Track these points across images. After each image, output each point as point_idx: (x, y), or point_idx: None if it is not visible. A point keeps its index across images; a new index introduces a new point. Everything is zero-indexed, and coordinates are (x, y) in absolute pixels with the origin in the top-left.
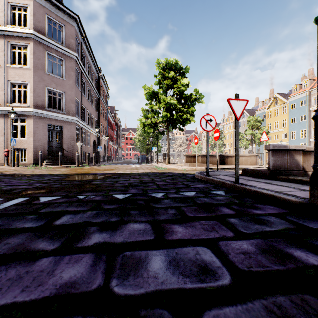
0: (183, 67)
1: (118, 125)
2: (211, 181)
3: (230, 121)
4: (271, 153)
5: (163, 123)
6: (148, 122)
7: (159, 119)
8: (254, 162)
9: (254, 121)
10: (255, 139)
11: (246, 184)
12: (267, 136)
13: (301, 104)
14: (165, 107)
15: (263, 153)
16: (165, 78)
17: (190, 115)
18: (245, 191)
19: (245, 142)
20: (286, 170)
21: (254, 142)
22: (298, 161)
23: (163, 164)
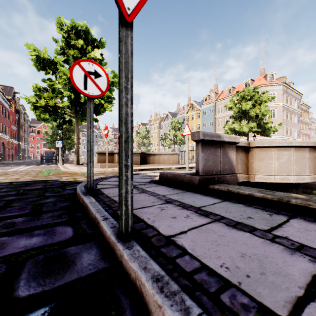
0: (96, 39)
1: (21, 113)
2: (86, 208)
3: (156, 122)
4: (200, 146)
5: (71, 110)
6: (42, 104)
7: (64, 103)
8: (176, 161)
9: (176, 123)
10: (176, 140)
11: (157, 226)
12: (189, 130)
13: (210, 112)
14: (68, 85)
15: (184, 151)
16: (71, 47)
17: (105, 101)
18: (141, 293)
19: (168, 142)
20: (220, 174)
21: (176, 142)
22: (232, 159)
23: (69, 165)
